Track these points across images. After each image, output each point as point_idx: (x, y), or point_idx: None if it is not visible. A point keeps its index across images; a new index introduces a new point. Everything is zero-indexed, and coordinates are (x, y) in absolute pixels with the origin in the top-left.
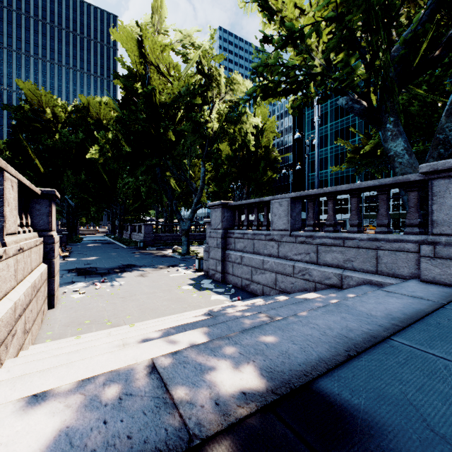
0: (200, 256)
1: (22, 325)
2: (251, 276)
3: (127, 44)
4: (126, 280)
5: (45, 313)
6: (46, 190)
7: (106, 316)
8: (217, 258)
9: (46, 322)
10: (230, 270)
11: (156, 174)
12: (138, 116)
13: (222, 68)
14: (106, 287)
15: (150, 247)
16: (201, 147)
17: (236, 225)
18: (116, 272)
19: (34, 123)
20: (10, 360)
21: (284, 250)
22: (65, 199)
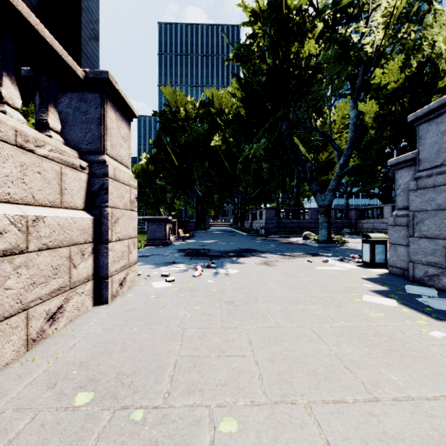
0: (373, 236)
1: None
2: None
3: None
4: (242, 268)
5: (75, 315)
6: (93, 71)
7: (172, 364)
8: None
9: (45, 344)
10: None
11: (281, 134)
12: None
13: None
14: (209, 274)
15: (273, 235)
16: (350, 81)
17: None
18: (229, 256)
19: (172, 124)
20: None
21: None
22: (194, 190)
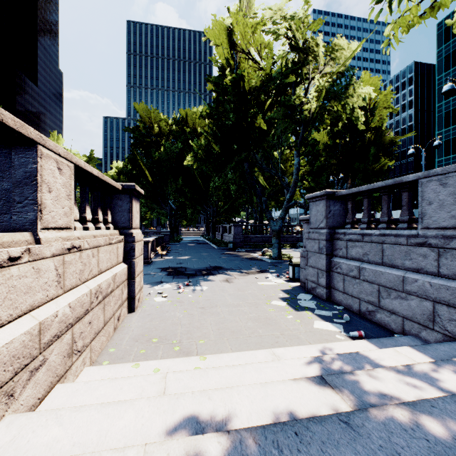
0: (294, 262)
1: (64, 347)
2: (378, 299)
3: (215, 38)
4: (210, 285)
5: (123, 318)
6: (126, 184)
7: (179, 332)
8: (320, 266)
9: (120, 330)
10: (339, 286)
11: (244, 170)
12: (227, 115)
13: (320, 38)
14: (189, 291)
15: (239, 249)
16: (295, 135)
17: (348, 223)
18: (202, 275)
19: (146, 139)
20: (10, 418)
21: (453, 263)
22: (168, 203)
